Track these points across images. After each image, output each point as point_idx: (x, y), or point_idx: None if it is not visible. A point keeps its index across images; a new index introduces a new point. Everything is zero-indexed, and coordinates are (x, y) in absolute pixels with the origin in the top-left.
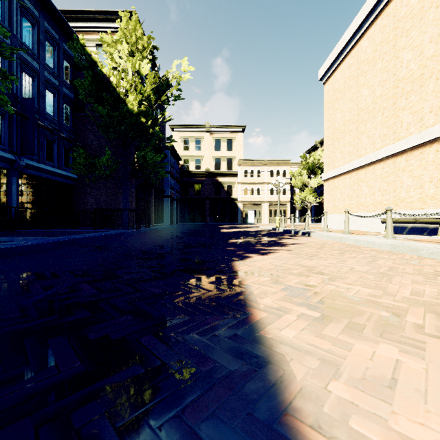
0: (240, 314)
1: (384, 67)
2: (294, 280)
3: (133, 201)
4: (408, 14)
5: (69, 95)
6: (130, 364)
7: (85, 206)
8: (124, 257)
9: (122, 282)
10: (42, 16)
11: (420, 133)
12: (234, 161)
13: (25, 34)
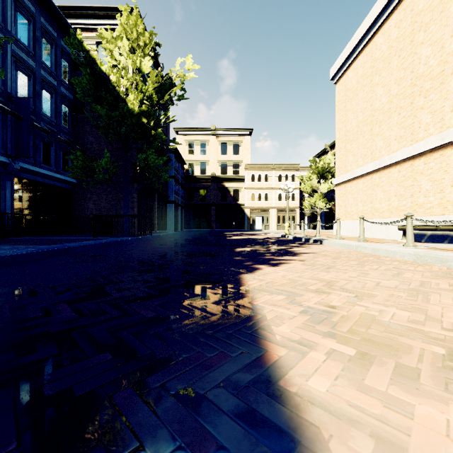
0: (251, 350)
1: (401, 64)
2: (314, 299)
3: (134, 207)
4: (427, 7)
5: (68, 96)
6: (90, 447)
7: (85, 212)
8: (118, 269)
9: (109, 301)
10: (38, 11)
11: (440, 133)
12: (241, 165)
13: (20, 30)
